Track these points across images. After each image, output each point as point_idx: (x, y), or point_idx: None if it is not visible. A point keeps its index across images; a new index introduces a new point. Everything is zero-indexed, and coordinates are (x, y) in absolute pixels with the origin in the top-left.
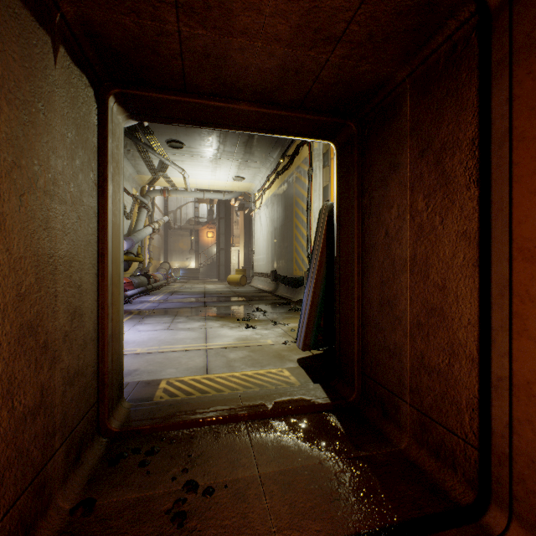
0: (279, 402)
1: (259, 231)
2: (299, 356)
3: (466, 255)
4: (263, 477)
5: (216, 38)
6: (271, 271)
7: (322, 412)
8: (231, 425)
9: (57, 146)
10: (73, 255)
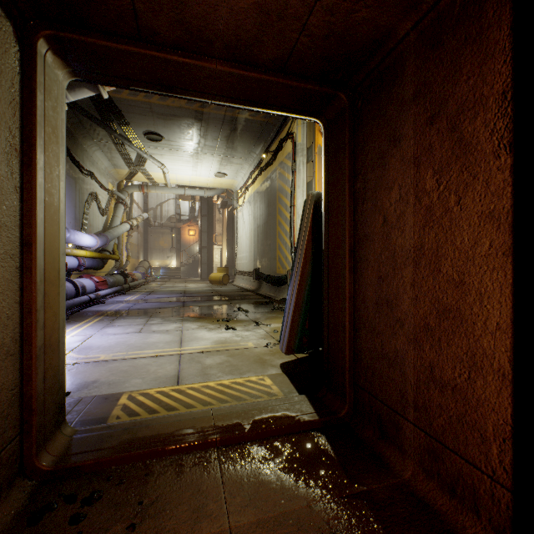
0: (258, 421)
1: (241, 229)
2: (282, 360)
3: (493, 241)
4: (235, 533)
5: None
6: (254, 270)
7: (308, 431)
8: (199, 454)
9: None
10: None
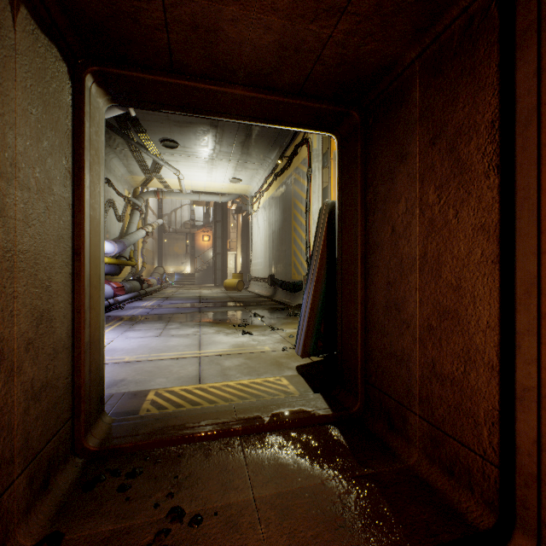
0: (276, 414)
1: (256, 235)
2: (298, 363)
3: (484, 250)
4: (258, 502)
5: (205, 6)
6: (269, 276)
7: (323, 424)
8: (224, 441)
9: (16, 121)
10: (39, 250)
